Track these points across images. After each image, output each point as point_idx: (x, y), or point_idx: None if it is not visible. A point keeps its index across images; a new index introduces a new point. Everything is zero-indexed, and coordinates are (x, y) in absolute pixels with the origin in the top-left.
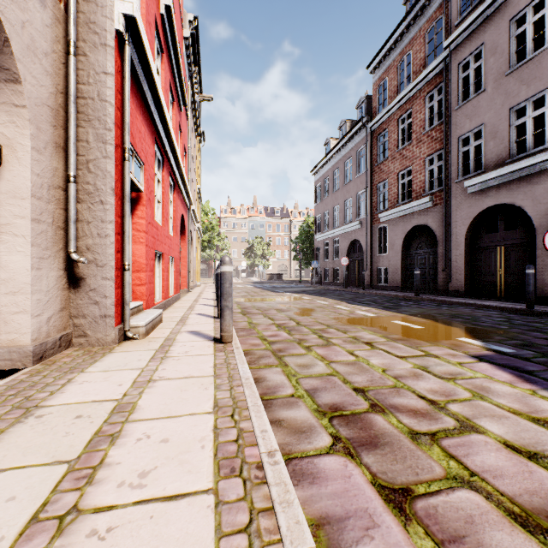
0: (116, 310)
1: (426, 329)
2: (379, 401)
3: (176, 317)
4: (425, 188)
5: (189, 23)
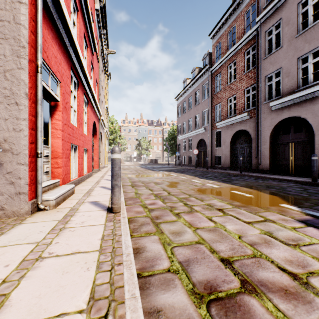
0: (30, 188)
1: (256, 197)
2: (247, 275)
3: (85, 189)
4: (244, 108)
5: (99, 2)
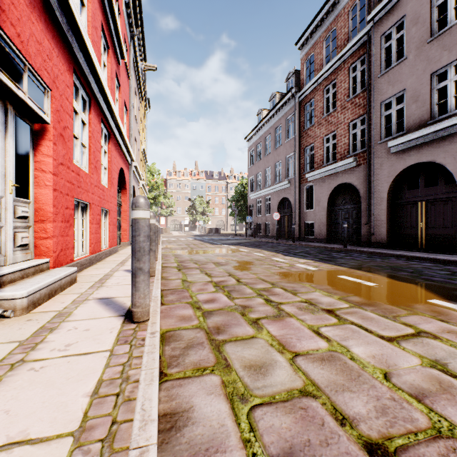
0: None
1: (382, 286)
2: None
3: (98, 275)
4: (349, 150)
5: None
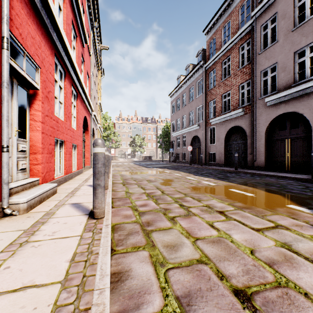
0: None
1: (258, 196)
2: None
3: (70, 188)
4: (239, 104)
5: None
